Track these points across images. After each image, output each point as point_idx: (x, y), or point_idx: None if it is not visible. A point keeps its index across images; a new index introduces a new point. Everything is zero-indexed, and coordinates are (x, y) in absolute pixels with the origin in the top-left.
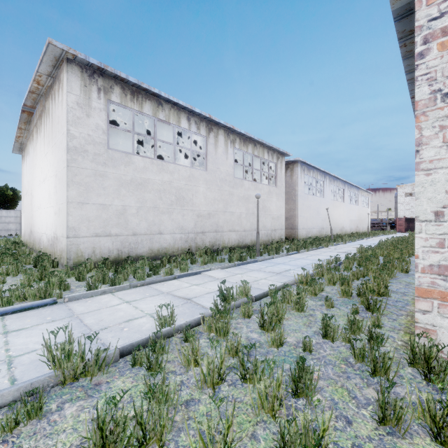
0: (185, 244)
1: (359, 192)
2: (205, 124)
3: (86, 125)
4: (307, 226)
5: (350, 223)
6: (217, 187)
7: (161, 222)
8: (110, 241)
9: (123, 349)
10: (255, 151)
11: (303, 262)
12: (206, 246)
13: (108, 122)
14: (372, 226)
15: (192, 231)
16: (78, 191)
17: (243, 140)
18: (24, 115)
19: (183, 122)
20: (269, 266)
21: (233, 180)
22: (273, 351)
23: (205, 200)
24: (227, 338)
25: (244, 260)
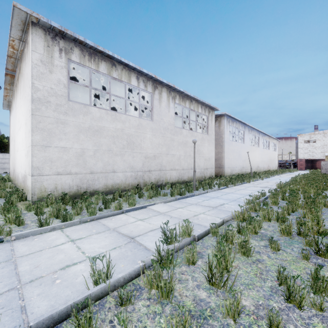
0: (135, 181)
1: (270, 140)
2: (151, 83)
3: (49, 80)
4: (231, 165)
5: (263, 163)
6: (161, 134)
7: (114, 162)
8: (71, 179)
9: (37, 326)
10: (191, 106)
11: (233, 196)
12: (152, 182)
13: (68, 78)
14: (279, 165)
15: (141, 170)
16: (41, 136)
17: (182, 97)
18: (7, 77)
19: (133, 81)
20: (205, 200)
21: (174, 128)
22: (229, 326)
23: (151, 145)
24: (170, 300)
25: (183, 194)
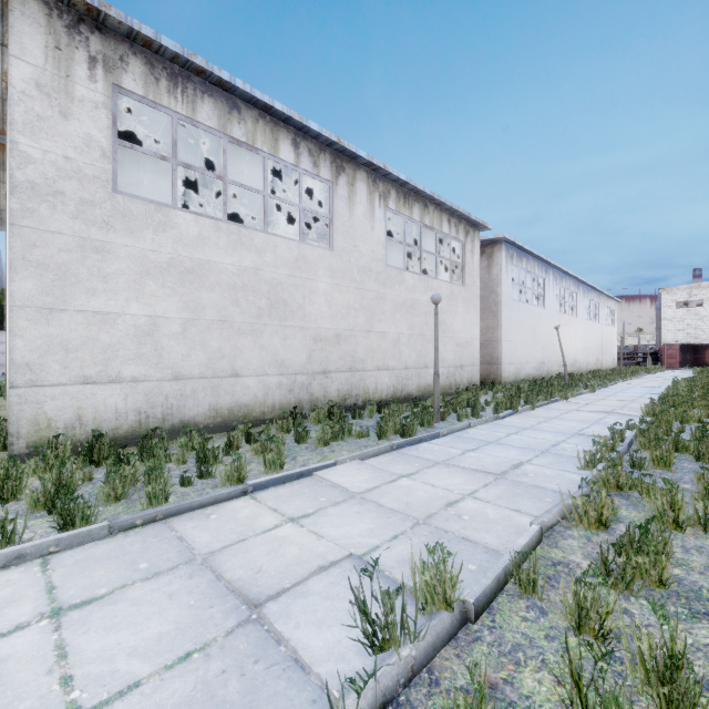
0: (289, 397)
1: (601, 300)
2: (329, 157)
3: (60, 136)
4: (517, 359)
5: (586, 354)
6: (353, 284)
7: (237, 351)
8: (121, 394)
9: None
10: (426, 217)
11: (539, 440)
12: (330, 400)
13: (114, 134)
14: (618, 358)
15: (304, 370)
16: (38, 282)
17: (404, 194)
18: None
19: (285, 150)
20: (469, 450)
21: (384, 270)
22: None
23: (329, 308)
24: None
25: (411, 434)
